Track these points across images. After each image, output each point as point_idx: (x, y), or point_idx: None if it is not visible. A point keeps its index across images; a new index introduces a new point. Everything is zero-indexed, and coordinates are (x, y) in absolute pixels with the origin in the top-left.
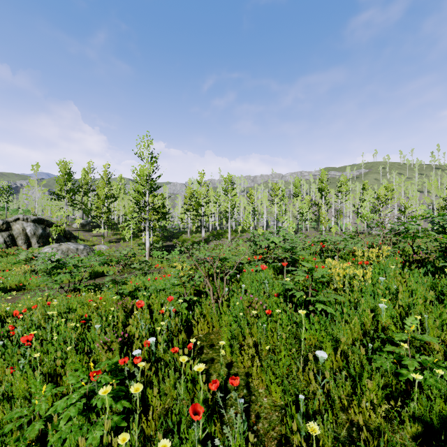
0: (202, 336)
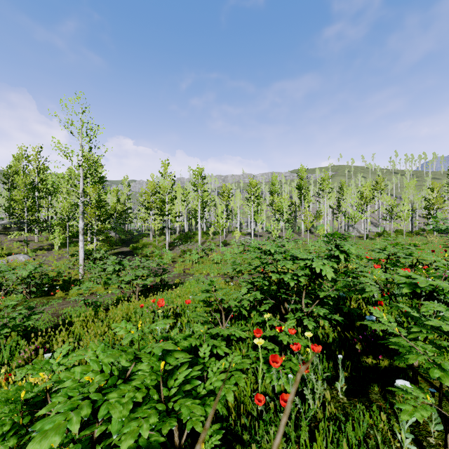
0: None
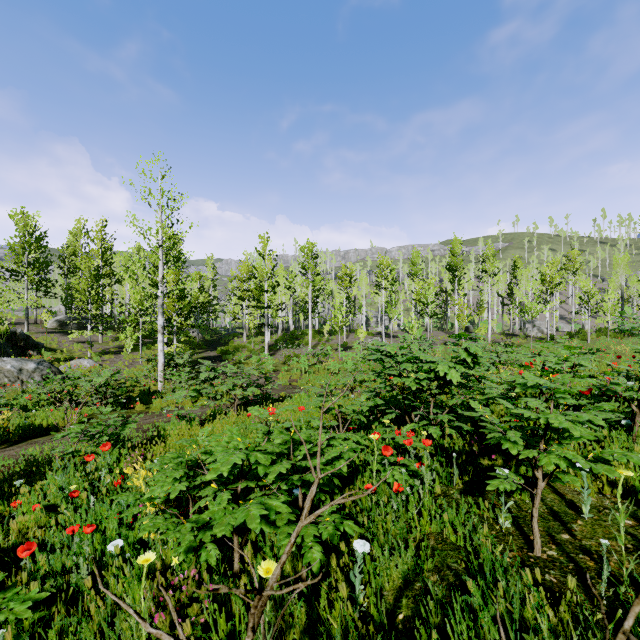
0: None
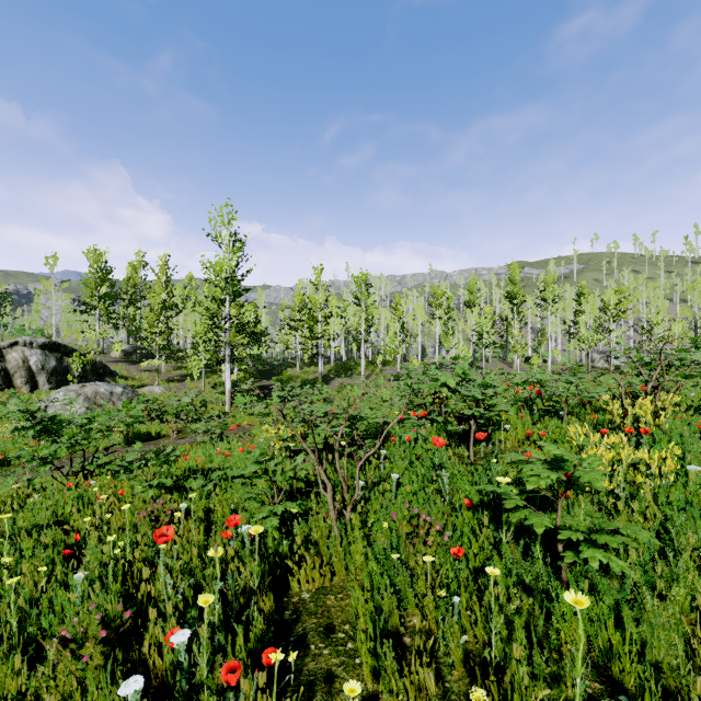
0: (308, 599)
